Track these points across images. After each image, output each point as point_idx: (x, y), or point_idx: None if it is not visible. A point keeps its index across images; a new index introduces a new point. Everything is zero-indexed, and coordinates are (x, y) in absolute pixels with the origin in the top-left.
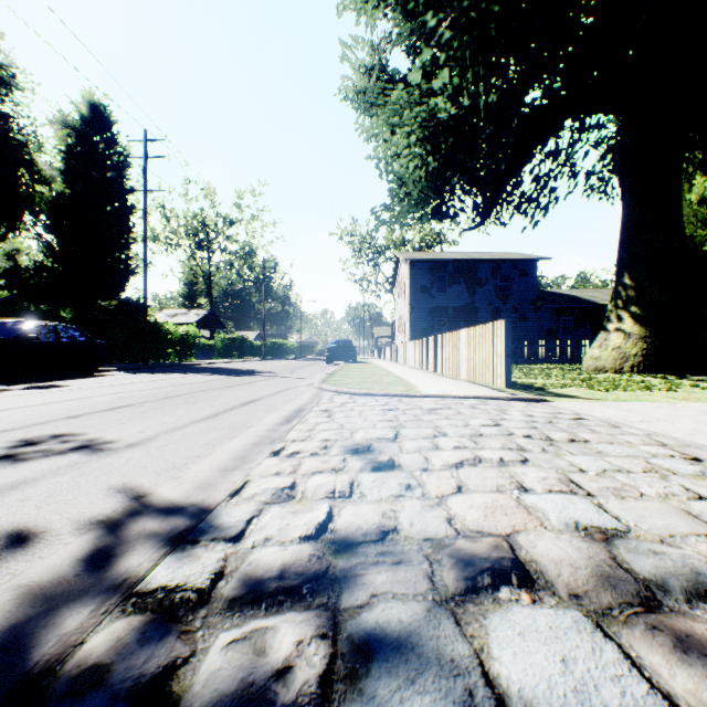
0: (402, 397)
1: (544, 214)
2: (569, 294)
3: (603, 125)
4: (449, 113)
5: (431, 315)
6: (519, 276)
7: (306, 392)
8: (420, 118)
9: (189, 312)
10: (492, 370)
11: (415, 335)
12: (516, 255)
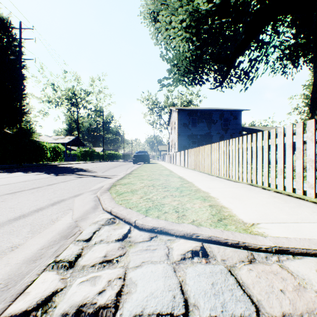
0: (226, 246)
1: (250, 83)
2: (256, 128)
3: (284, 34)
4: (206, 9)
5: (188, 138)
6: (233, 119)
7: (68, 213)
8: (188, 11)
9: (65, 137)
10: (291, 176)
11: (180, 148)
12: (231, 108)
